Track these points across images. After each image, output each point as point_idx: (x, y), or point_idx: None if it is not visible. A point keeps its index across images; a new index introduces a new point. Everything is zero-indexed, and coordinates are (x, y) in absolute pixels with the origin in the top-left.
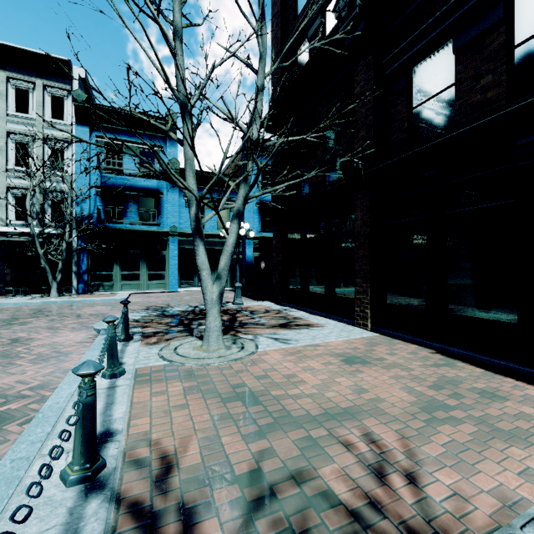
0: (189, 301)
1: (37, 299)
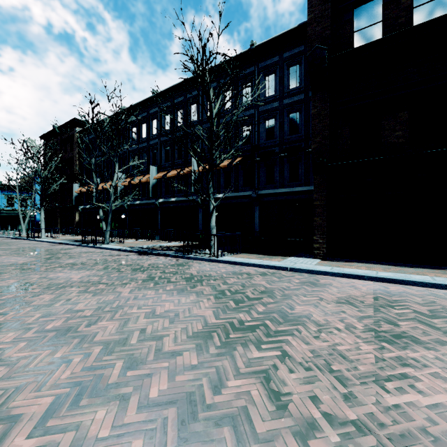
0: (10, 234)
1: None
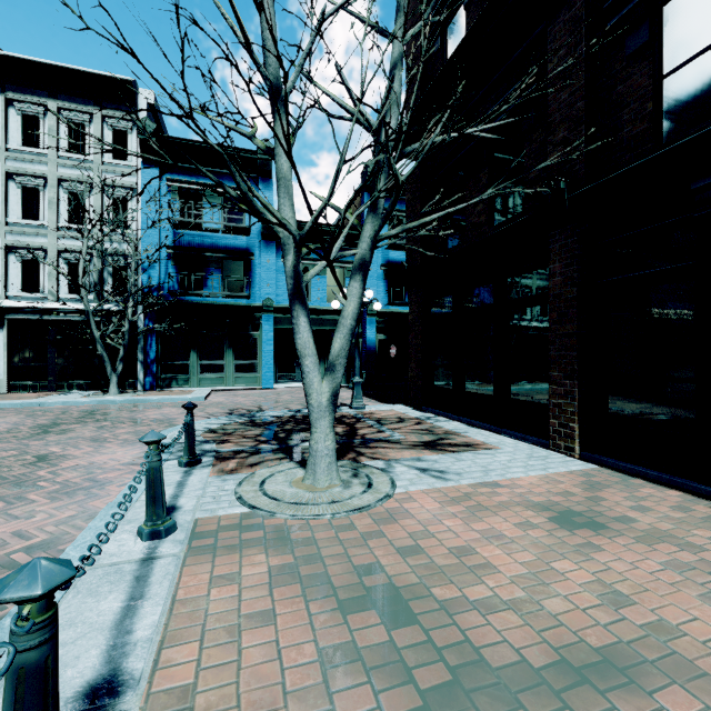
0: (289, 402)
1: (92, 396)
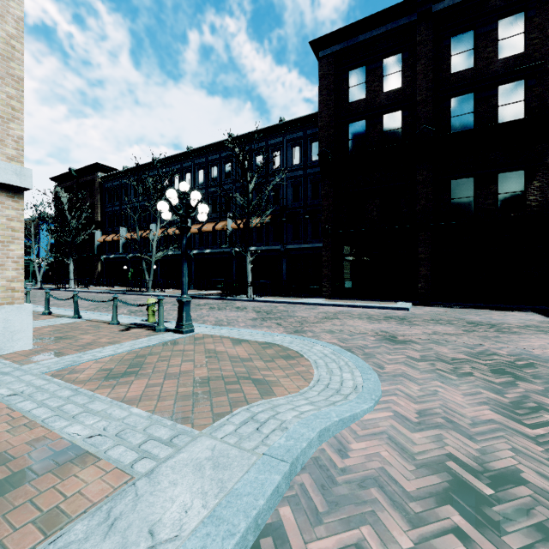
0: None
1: None
